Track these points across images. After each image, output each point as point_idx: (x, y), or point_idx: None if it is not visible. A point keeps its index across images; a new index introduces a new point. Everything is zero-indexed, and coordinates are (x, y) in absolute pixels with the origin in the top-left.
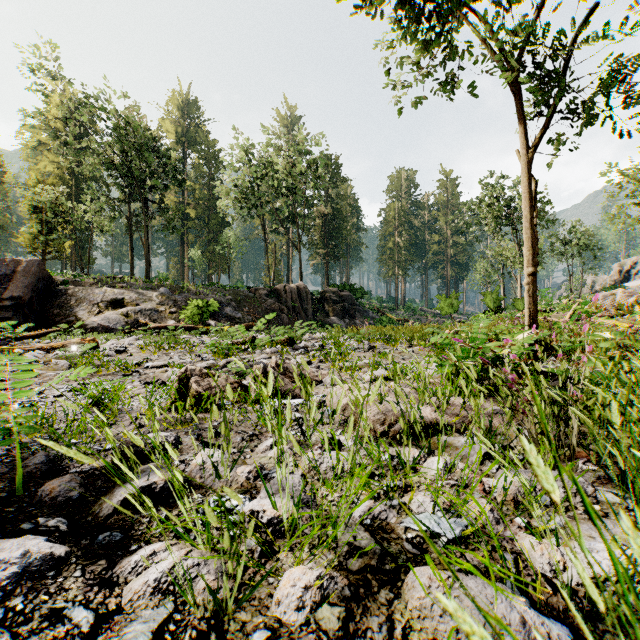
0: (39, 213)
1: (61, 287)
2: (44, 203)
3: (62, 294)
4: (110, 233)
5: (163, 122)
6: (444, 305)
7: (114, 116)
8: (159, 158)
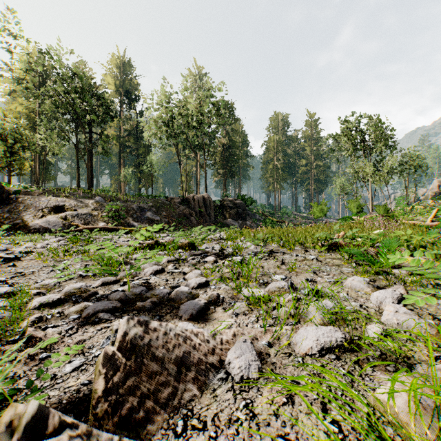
0: (5, 140)
1: (13, 196)
2: (8, 132)
3: (13, 201)
4: (60, 155)
5: (105, 77)
6: (316, 210)
7: (64, 67)
8: (100, 100)
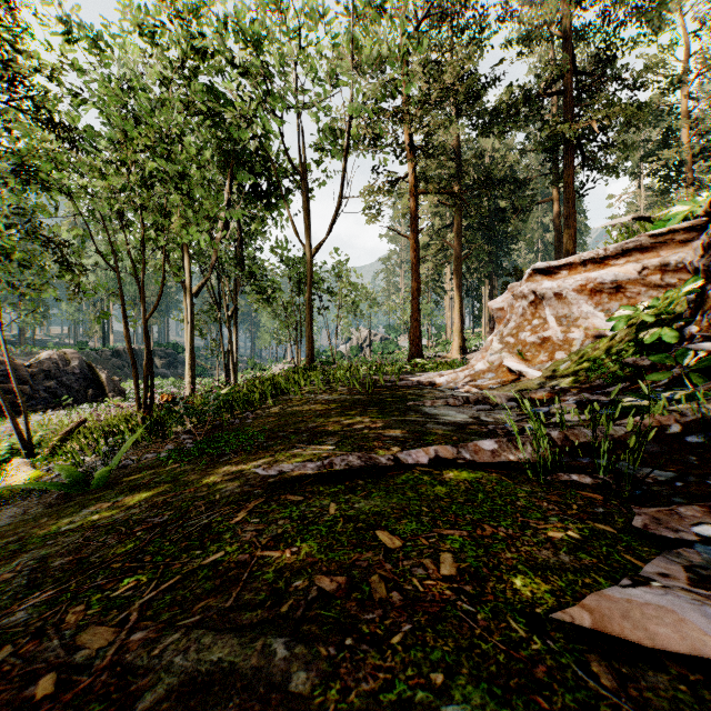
0: None
1: None
2: None
3: None
4: None
5: None
6: None
7: None
8: None
